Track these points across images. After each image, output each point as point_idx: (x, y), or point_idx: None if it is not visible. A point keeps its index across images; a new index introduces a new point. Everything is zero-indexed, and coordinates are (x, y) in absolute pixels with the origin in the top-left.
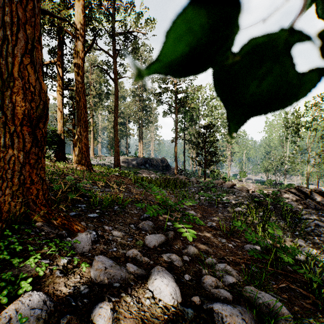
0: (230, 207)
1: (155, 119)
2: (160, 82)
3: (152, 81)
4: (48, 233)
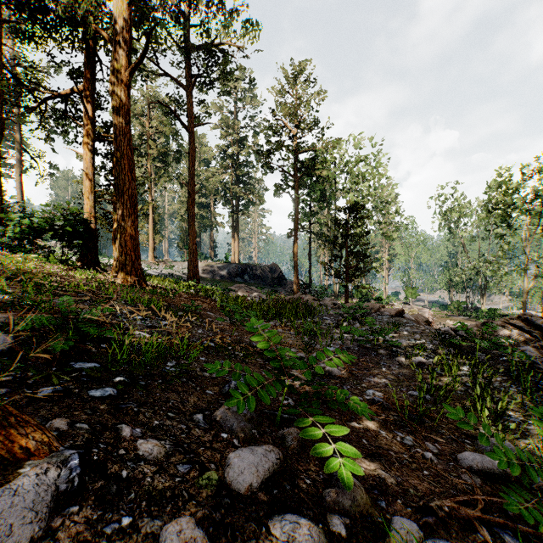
0: (401, 355)
1: (259, 198)
2: (268, 134)
3: (255, 132)
4: None
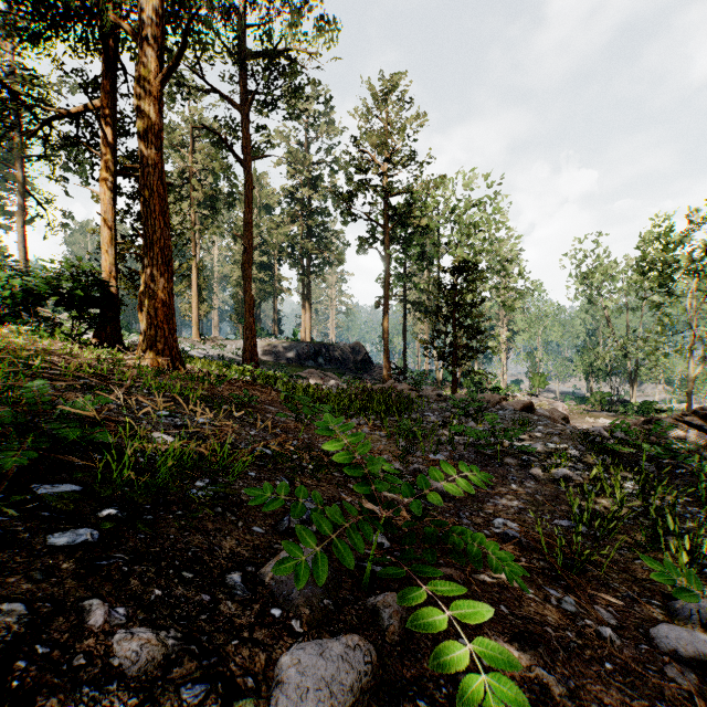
0: (536, 465)
1: (338, 256)
2: (349, 172)
3: (332, 170)
4: None
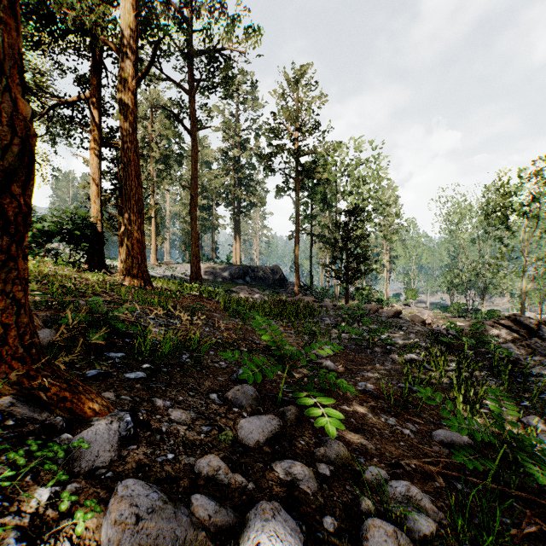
0: (395, 352)
1: (261, 200)
2: (269, 136)
3: (256, 135)
4: (24, 421)
